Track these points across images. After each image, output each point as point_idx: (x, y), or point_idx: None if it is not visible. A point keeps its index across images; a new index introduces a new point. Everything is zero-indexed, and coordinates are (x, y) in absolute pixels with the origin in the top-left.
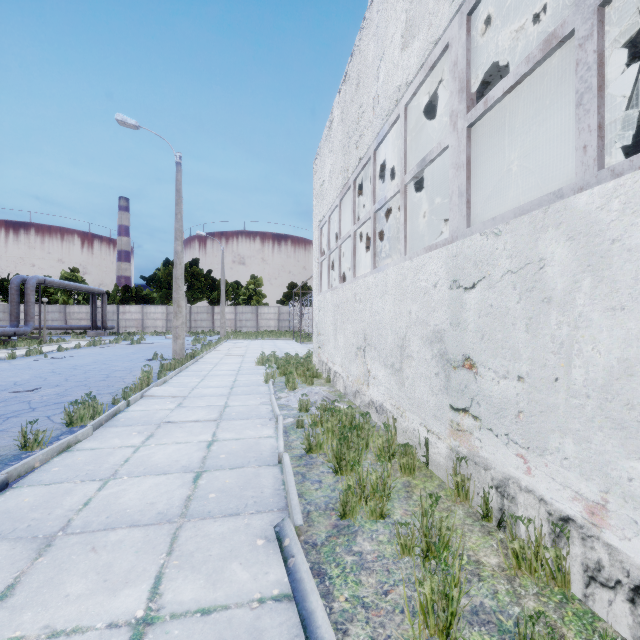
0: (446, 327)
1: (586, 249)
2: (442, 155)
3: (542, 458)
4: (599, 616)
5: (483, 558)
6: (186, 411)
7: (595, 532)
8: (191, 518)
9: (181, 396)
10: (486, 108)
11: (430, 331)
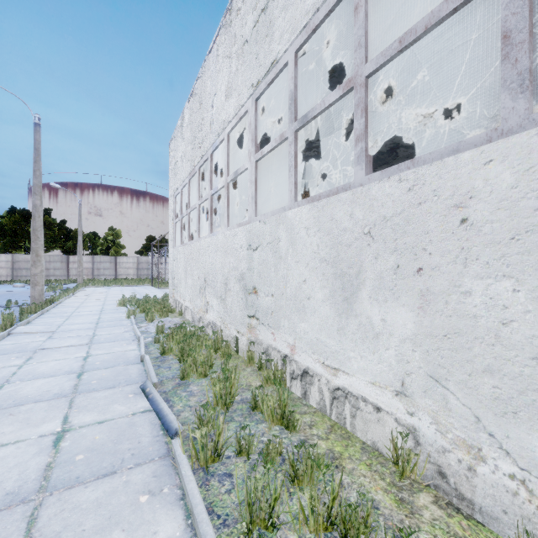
0: (246, 271)
1: (290, 236)
2: (246, 172)
3: (279, 331)
4: (293, 393)
5: (253, 384)
6: (58, 341)
7: (293, 357)
8: (81, 393)
9: (49, 331)
10: (262, 156)
11: (239, 274)
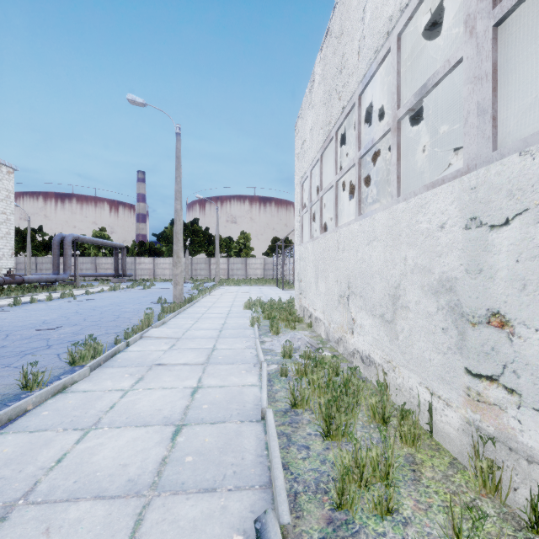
0: (459, 275)
1: None
2: (450, 75)
3: None
4: None
5: None
6: (177, 353)
7: None
8: (162, 491)
9: (175, 337)
10: None
11: (434, 279)
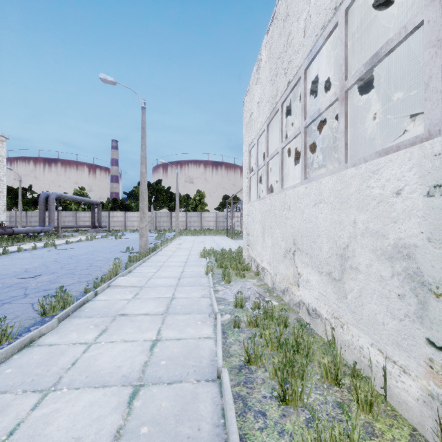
0: (419, 242)
1: None
2: (405, 42)
3: None
4: None
5: None
6: (139, 303)
7: None
8: None
9: (139, 286)
10: None
11: (388, 245)
